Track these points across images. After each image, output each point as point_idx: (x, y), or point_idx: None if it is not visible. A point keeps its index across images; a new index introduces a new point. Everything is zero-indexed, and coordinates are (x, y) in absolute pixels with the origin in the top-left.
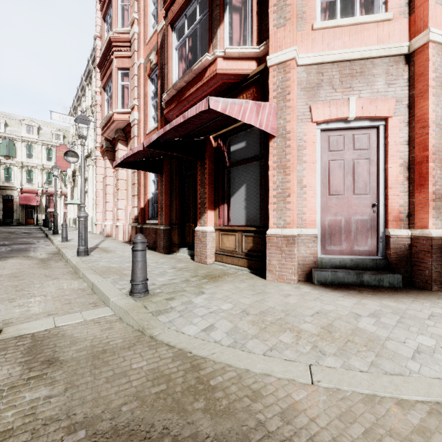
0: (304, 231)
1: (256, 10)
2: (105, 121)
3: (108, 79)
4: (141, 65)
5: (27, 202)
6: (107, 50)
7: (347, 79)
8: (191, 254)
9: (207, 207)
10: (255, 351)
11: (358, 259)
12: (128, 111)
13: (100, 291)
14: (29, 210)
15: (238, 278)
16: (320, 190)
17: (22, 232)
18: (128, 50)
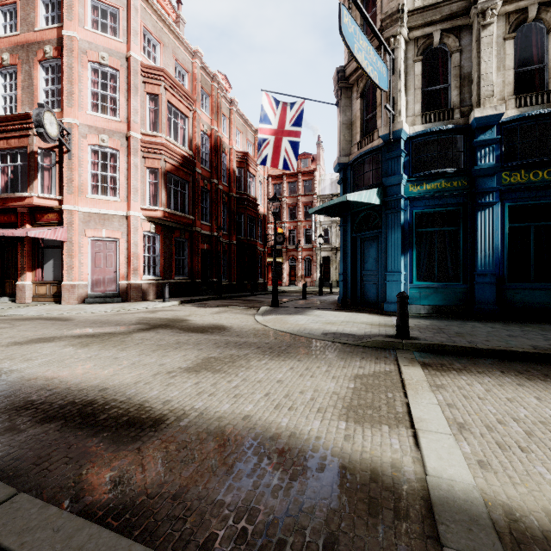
0: (82, 282)
1: (58, 176)
2: None
3: None
4: None
5: None
6: None
7: (102, 221)
8: (12, 300)
9: (26, 270)
10: (44, 314)
11: (107, 293)
12: None
13: None
14: None
15: (46, 305)
16: (91, 265)
17: None
18: None
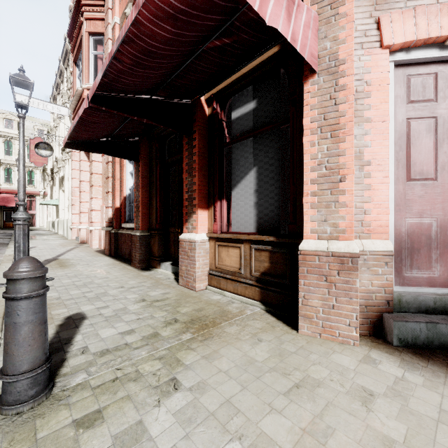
0: (367, 244)
1: None
2: (75, 101)
3: (79, 49)
4: (116, 25)
5: (5, 203)
6: (76, 12)
7: None
8: (176, 272)
9: (197, 204)
10: None
11: None
12: None
13: None
14: (9, 213)
15: (247, 328)
16: (393, 171)
17: None
18: (101, 11)
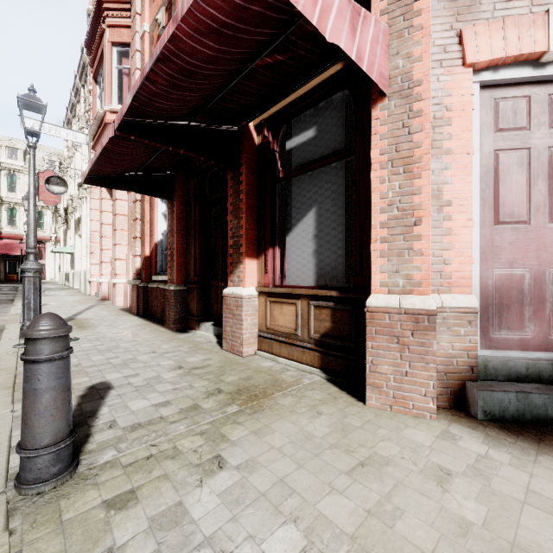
0: (447, 299)
1: None
2: (95, 126)
3: (100, 62)
4: (146, 34)
5: (7, 250)
6: (97, 18)
7: None
8: (219, 334)
9: (244, 252)
10: None
11: None
12: None
13: None
14: (12, 263)
15: (305, 399)
16: (478, 212)
17: None
18: (127, 16)
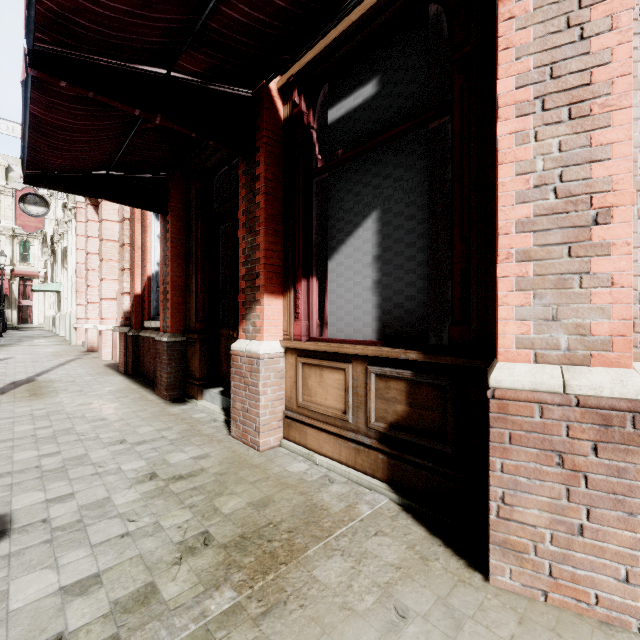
0: None
1: None
2: None
3: None
4: None
5: None
6: None
7: None
8: (228, 407)
9: (262, 286)
10: None
11: None
12: None
13: None
14: None
15: (367, 566)
16: None
17: None
18: None
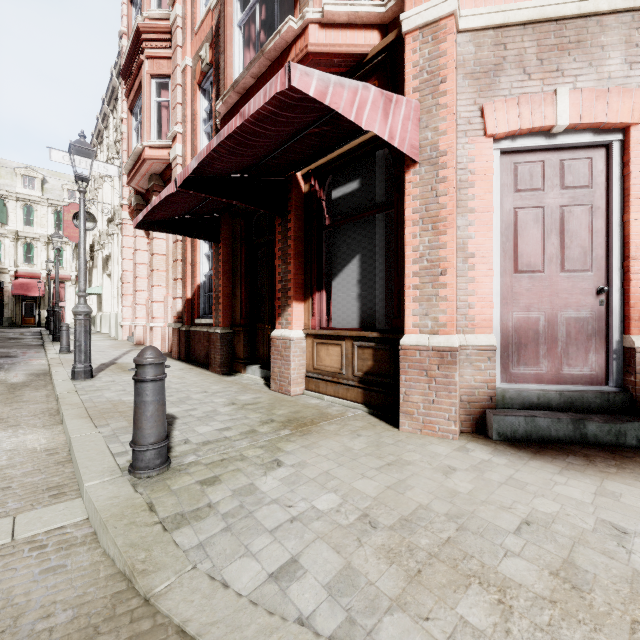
0: (470, 338)
1: None
2: (132, 161)
3: (137, 94)
4: (188, 68)
5: (24, 291)
6: (134, 48)
7: (552, 55)
8: (266, 376)
9: (292, 296)
10: None
11: (573, 392)
12: (167, 144)
13: (75, 459)
14: (28, 304)
15: (348, 426)
16: (499, 263)
17: (7, 337)
18: (167, 47)
